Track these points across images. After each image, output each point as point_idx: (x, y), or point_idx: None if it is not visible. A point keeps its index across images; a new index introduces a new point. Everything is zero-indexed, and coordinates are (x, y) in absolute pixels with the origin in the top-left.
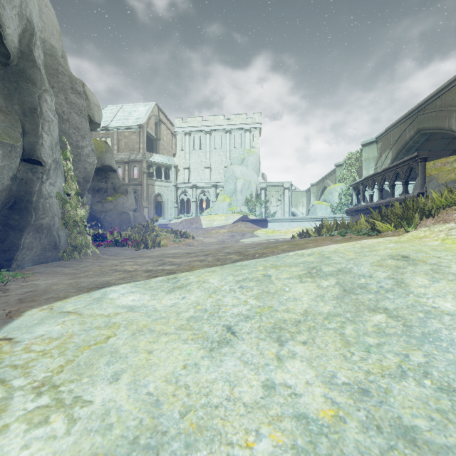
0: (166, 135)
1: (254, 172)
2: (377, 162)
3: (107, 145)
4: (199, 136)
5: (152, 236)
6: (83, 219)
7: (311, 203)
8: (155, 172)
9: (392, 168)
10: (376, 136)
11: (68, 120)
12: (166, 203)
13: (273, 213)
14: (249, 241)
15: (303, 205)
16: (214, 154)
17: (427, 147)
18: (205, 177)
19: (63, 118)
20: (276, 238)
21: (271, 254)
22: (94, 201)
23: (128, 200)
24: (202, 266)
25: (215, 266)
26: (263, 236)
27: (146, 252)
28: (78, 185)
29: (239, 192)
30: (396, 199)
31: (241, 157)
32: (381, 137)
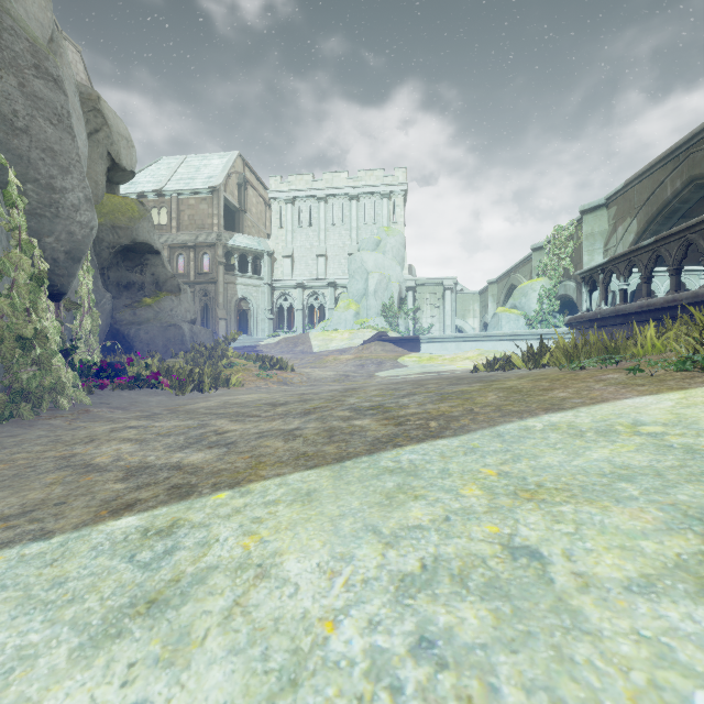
0: (256, 205)
1: (396, 263)
2: (608, 240)
3: (142, 207)
4: (307, 205)
5: (220, 366)
6: (45, 332)
7: (489, 312)
8: (238, 262)
9: (676, 235)
10: (607, 195)
11: (28, 130)
12: (255, 312)
13: (426, 328)
14: (391, 376)
15: (474, 315)
16: (331, 234)
17: (700, 212)
18: (317, 270)
19: (13, 125)
20: (438, 370)
21: (472, 423)
22: (119, 306)
23: (181, 304)
24: (283, 462)
25: (319, 463)
26: (414, 365)
27: (195, 399)
28: (48, 265)
29: (372, 295)
30: (693, 295)
31: (375, 239)
32: (616, 196)
